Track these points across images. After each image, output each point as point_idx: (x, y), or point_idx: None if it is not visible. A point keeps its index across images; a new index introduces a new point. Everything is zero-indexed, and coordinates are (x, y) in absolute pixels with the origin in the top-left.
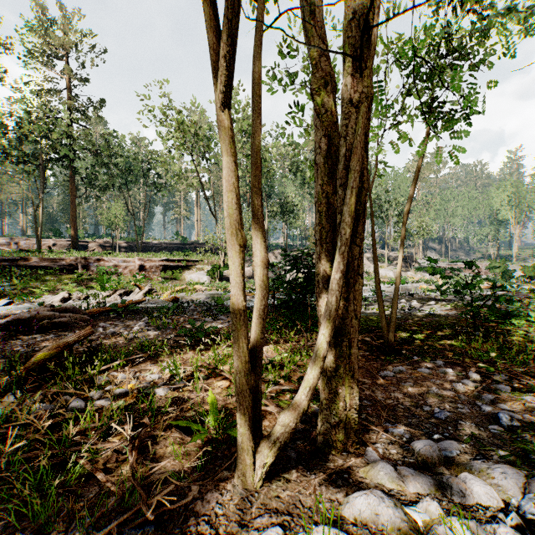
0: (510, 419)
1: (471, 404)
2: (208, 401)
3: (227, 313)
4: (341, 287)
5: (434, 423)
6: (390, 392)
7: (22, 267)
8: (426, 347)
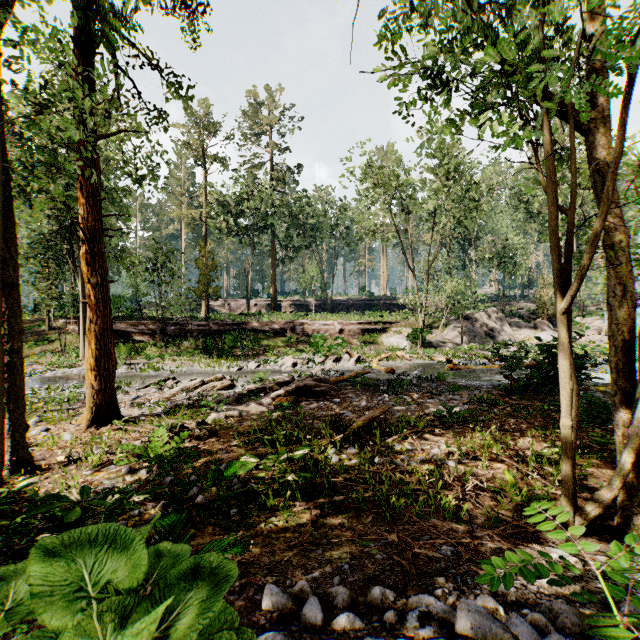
0: None
1: None
2: (506, 477)
3: (456, 392)
4: None
5: None
6: None
7: (246, 330)
8: None
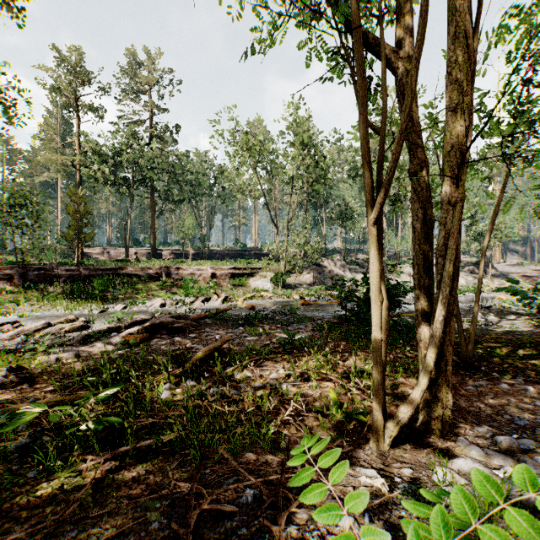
0: None
1: None
2: (330, 396)
3: (303, 323)
4: (442, 326)
5: (513, 427)
6: (472, 402)
7: (121, 275)
8: (506, 365)
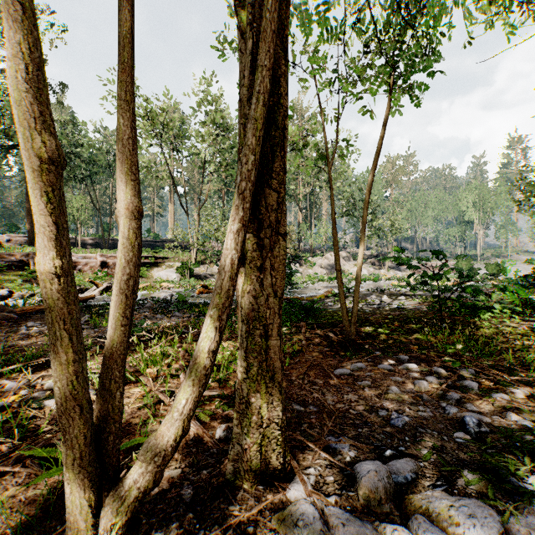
0: (478, 423)
1: (434, 405)
2: None
3: (186, 310)
4: (241, 245)
5: (389, 433)
6: (343, 394)
7: None
8: (391, 341)
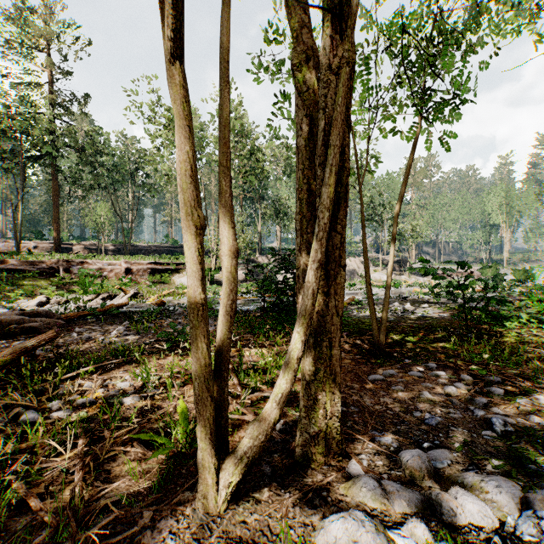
0: (504, 424)
1: (463, 408)
2: (178, 411)
3: (215, 317)
4: (319, 279)
5: (424, 430)
6: (379, 397)
7: None
8: (418, 349)
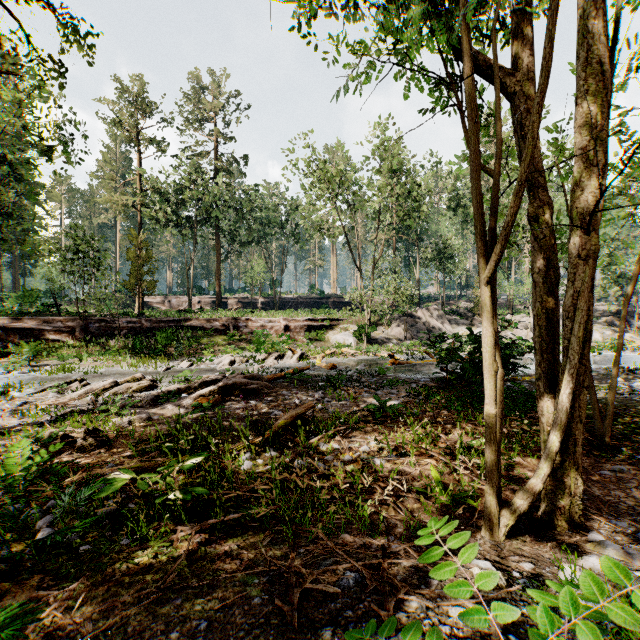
0: None
1: None
2: (432, 475)
3: (395, 386)
4: (570, 400)
5: None
6: (609, 490)
7: (184, 328)
8: None
